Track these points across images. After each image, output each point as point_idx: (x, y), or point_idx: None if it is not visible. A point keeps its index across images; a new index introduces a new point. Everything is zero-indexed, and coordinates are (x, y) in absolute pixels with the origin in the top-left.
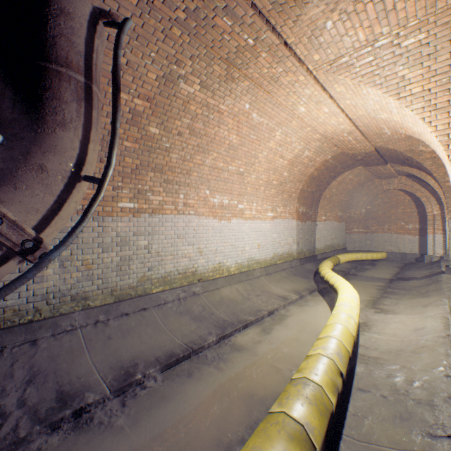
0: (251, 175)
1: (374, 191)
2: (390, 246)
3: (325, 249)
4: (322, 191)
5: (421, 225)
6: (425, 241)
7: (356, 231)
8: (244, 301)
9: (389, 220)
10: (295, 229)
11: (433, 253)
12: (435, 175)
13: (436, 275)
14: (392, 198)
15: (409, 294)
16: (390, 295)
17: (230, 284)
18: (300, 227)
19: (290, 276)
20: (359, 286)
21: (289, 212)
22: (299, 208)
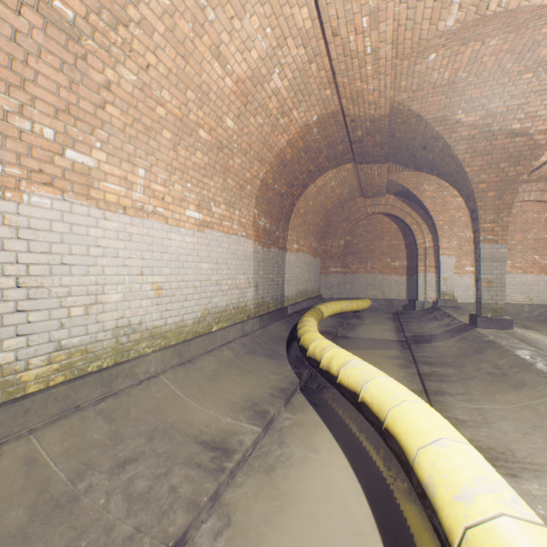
0: (118, 65)
1: (357, 215)
2: (374, 291)
3: (298, 298)
4: (295, 198)
5: (410, 262)
6: (414, 282)
7: (335, 271)
8: (28, 541)
9: (373, 256)
10: (252, 258)
11: (425, 297)
12: (467, 170)
13: (467, 330)
14: (376, 226)
15: (474, 379)
16: (442, 385)
17: (4, 439)
18: (261, 257)
19: (242, 358)
20: (368, 362)
21: (240, 221)
22: (258, 218)
